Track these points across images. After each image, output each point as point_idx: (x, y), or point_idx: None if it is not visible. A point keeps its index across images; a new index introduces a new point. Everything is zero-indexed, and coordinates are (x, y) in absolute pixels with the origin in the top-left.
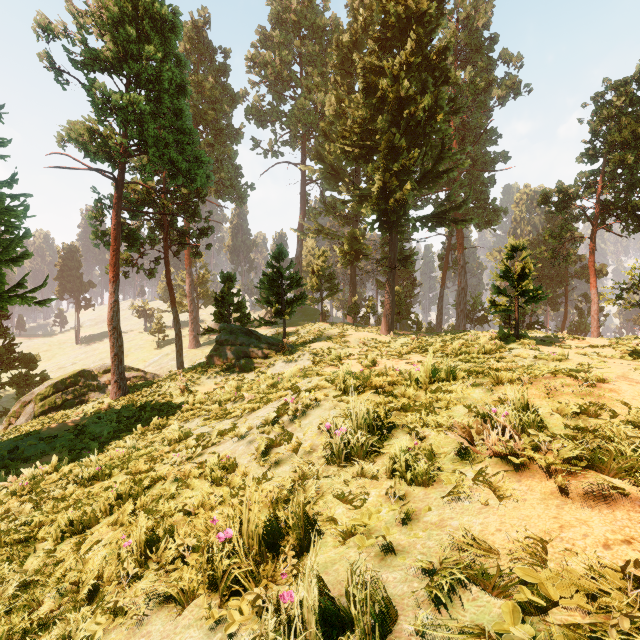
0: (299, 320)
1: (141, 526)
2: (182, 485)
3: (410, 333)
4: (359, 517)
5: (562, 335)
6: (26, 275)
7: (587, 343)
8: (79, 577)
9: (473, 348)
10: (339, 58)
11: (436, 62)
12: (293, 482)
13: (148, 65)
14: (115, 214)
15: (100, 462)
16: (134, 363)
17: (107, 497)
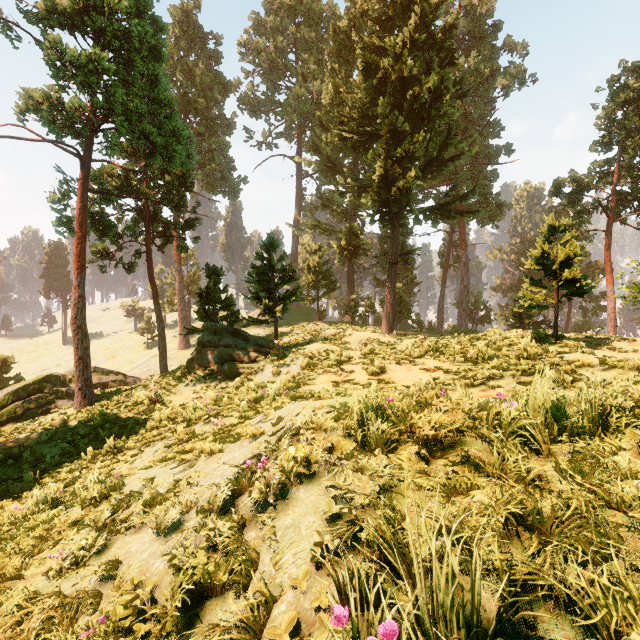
0: (294, 319)
1: None
2: None
3: (412, 333)
4: None
5: (605, 335)
6: None
7: None
8: None
9: (502, 351)
10: (336, 45)
11: (442, 40)
12: None
13: None
14: (80, 196)
15: None
16: (121, 365)
17: None
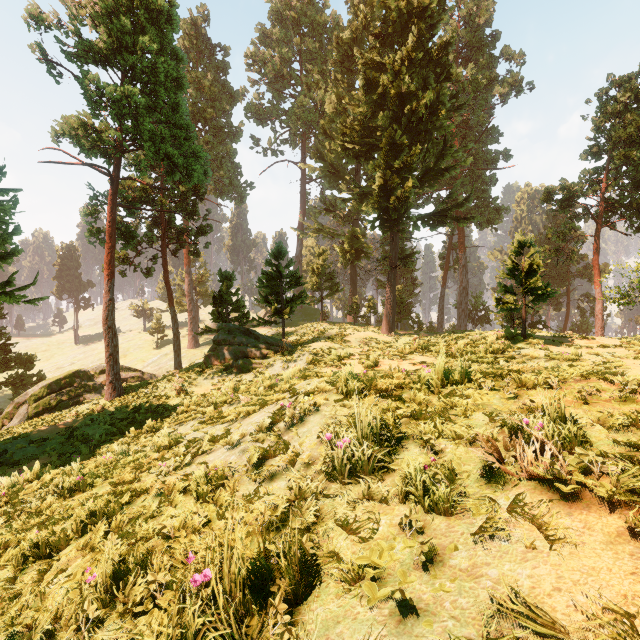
0: (299, 320)
1: (113, 553)
2: (164, 502)
3: (411, 333)
4: (367, 555)
5: (570, 334)
6: (15, 272)
7: (597, 343)
8: (33, 619)
9: (479, 348)
10: (339, 55)
11: (438, 58)
12: (288, 503)
13: (144, 58)
14: (110, 211)
15: (84, 470)
16: (133, 363)
17: (80, 515)
